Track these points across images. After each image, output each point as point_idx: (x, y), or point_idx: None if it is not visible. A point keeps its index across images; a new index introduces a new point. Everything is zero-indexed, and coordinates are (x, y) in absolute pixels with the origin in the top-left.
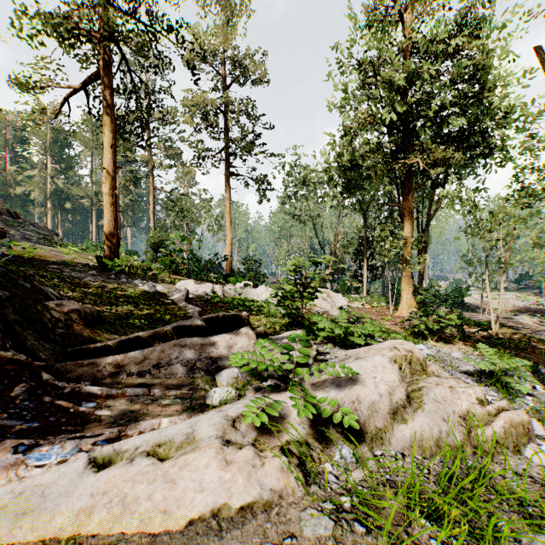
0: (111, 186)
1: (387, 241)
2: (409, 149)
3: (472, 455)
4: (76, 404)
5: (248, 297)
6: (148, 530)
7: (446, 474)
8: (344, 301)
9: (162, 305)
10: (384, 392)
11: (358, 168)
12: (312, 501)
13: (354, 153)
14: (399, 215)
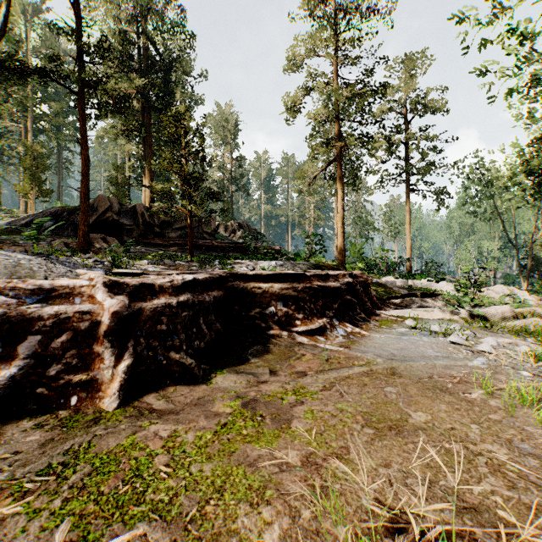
0: (342, 222)
1: None
2: None
3: (538, 336)
4: (390, 308)
5: (432, 289)
6: (429, 318)
7: (512, 328)
8: (528, 297)
9: (387, 288)
10: (499, 312)
11: None
12: (466, 324)
13: None
14: None
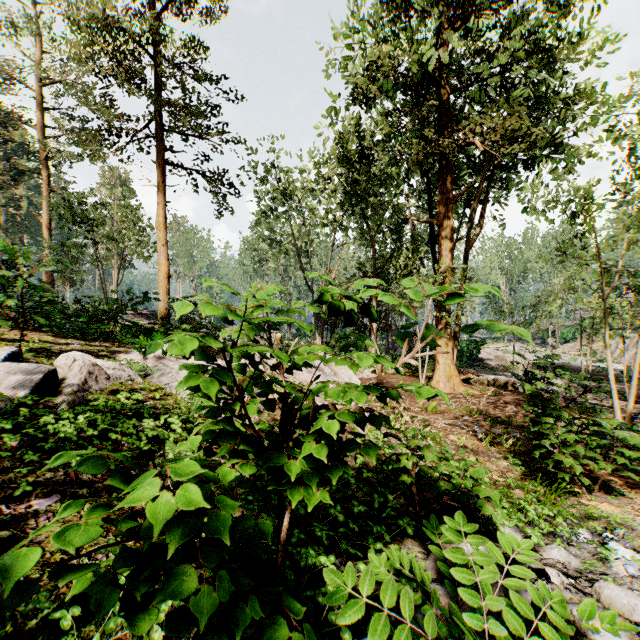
0: None
1: (417, 275)
2: (448, 133)
3: None
4: None
5: (163, 382)
6: None
7: None
8: (352, 373)
9: None
10: None
11: (369, 162)
12: None
13: (363, 140)
14: (429, 238)
